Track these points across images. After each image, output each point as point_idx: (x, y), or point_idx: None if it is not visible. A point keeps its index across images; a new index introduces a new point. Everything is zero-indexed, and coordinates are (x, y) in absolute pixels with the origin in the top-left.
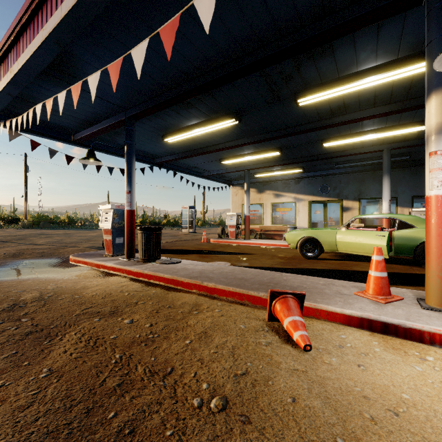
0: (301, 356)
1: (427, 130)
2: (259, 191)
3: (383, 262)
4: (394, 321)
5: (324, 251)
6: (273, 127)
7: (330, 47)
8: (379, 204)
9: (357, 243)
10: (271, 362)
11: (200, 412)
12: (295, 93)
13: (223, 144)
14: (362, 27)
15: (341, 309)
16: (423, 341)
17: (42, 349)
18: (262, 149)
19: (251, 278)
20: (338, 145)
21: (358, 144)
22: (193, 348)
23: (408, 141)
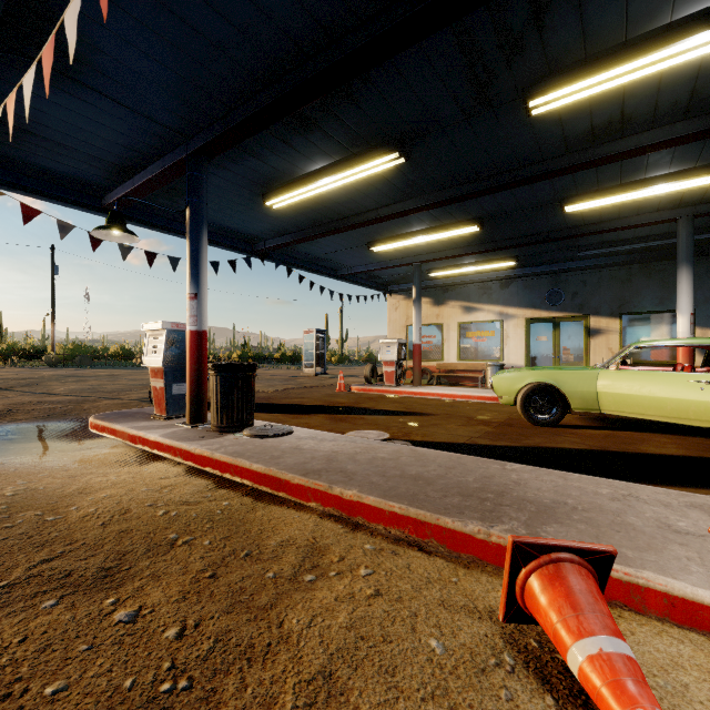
0: None
1: None
2: (436, 302)
3: None
4: None
5: (572, 410)
6: (471, 173)
7: None
8: (659, 323)
9: (645, 396)
10: None
11: None
12: (525, 87)
13: (374, 212)
14: None
15: None
16: None
17: None
18: (446, 221)
19: (438, 477)
20: (591, 210)
21: (630, 208)
22: None
23: None
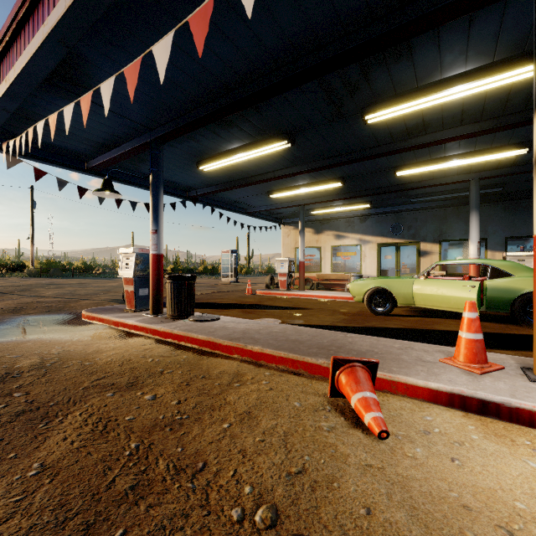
0: (375, 446)
1: (535, 150)
2: (316, 231)
3: (478, 321)
4: (495, 398)
5: (398, 305)
6: (334, 151)
7: (408, 47)
8: (464, 247)
9: (439, 295)
10: (335, 455)
11: (241, 530)
12: (363, 108)
13: (272, 173)
14: (450, 20)
15: (425, 382)
16: (534, 425)
17: (35, 435)
18: (320, 179)
19: (307, 340)
20: (415, 174)
21: (440, 173)
22: (233, 434)
23: (502, 168)
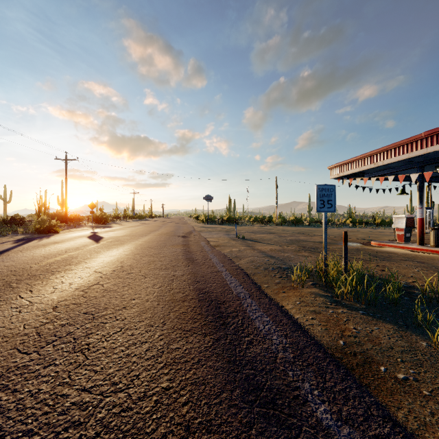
0: None
1: None
2: None
3: None
4: None
5: None
6: None
7: None
8: None
9: None
10: None
11: None
12: None
13: None
14: None
15: None
16: None
17: None
18: None
19: None
20: None
21: None
22: None
23: None
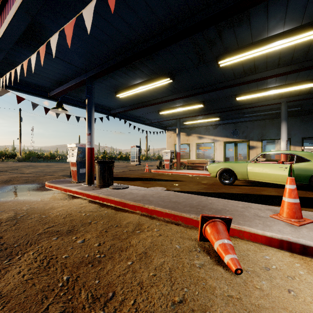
0: (233, 280)
1: None
2: (187, 134)
3: (296, 190)
4: (312, 244)
5: (238, 179)
6: (199, 85)
7: (247, 15)
8: (277, 144)
9: (264, 173)
10: (206, 287)
11: None
12: (217, 56)
13: (160, 99)
14: None
15: (262, 231)
16: None
17: (0, 269)
18: (190, 102)
19: (183, 201)
20: (247, 99)
21: (262, 98)
22: (134, 270)
23: (301, 95)
